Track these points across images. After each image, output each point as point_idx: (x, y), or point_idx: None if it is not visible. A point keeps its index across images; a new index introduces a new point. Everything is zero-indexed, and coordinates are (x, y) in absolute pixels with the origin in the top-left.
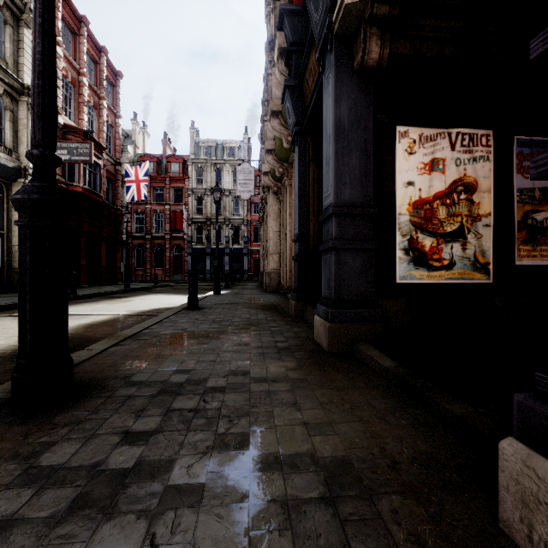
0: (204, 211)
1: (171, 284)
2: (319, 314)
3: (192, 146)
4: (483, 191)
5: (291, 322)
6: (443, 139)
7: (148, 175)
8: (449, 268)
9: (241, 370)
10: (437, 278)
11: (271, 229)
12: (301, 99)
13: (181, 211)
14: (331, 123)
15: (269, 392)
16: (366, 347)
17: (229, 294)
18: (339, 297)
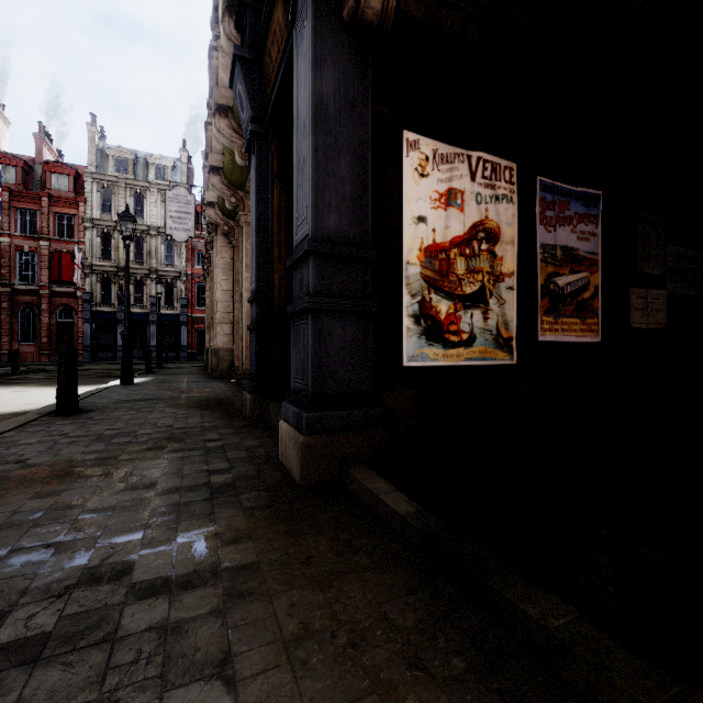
0: (113, 255)
1: (50, 368)
2: (288, 419)
3: (92, 153)
4: (506, 242)
5: (244, 429)
6: (461, 162)
7: (5, 186)
8: (468, 344)
9: (113, 563)
10: (454, 359)
11: (219, 287)
12: (261, 83)
13: (72, 252)
14: (307, 102)
15: (165, 630)
16: (365, 473)
17: (148, 383)
18: (320, 391)
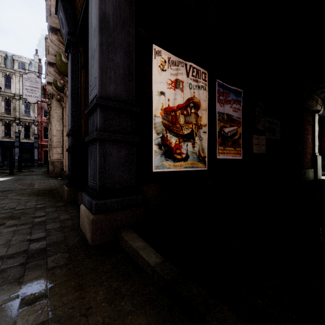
0: None
1: None
2: (85, 204)
3: None
4: (203, 109)
5: (62, 207)
6: (182, 66)
7: None
8: (185, 160)
9: None
10: (179, 167)
11: (54, 128)
12: (74, 13)
13: None
14: (96, 15)
15: None
16: (130, 235)
17: (9, 180)
18: (104, 187)
